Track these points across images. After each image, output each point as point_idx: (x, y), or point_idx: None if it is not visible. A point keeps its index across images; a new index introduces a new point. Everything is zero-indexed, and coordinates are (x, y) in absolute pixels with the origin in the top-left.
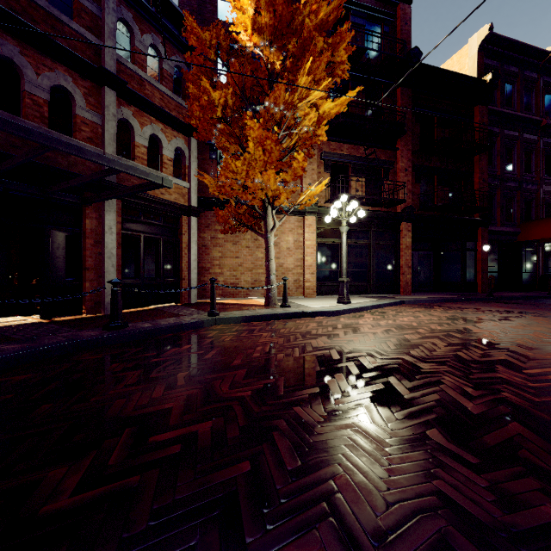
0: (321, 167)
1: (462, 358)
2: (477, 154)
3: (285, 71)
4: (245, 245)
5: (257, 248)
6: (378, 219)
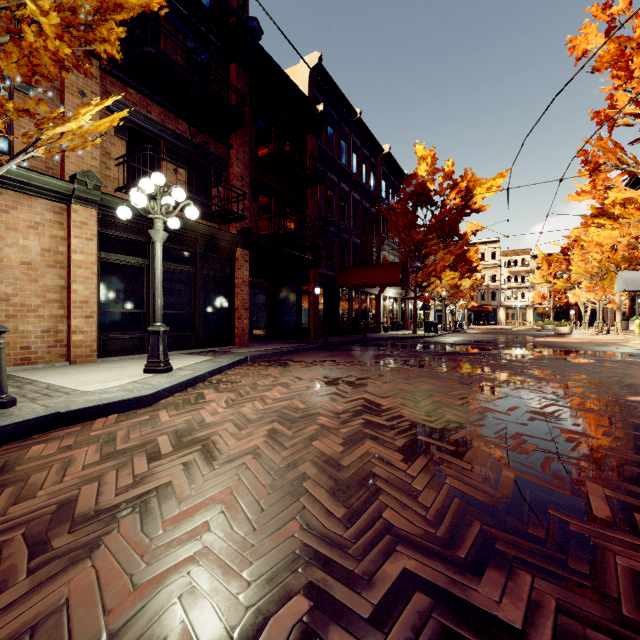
0: None
1: (481, 503)
2: (311, 187)
3: None
4: None
5: None
6: (207, 237)
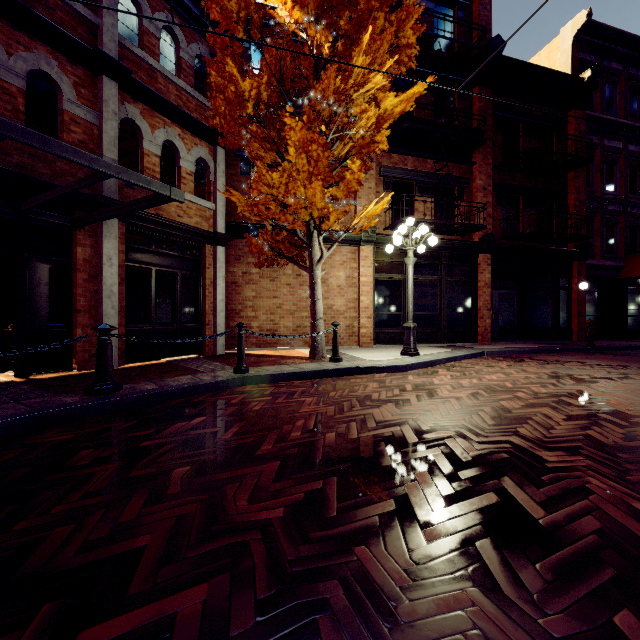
0: (380, 185)
1: (599, 442)
2: (572, 170)
3: (335, 56)
4: (285, 282)
5: (301, 286)
6: (450, 249)
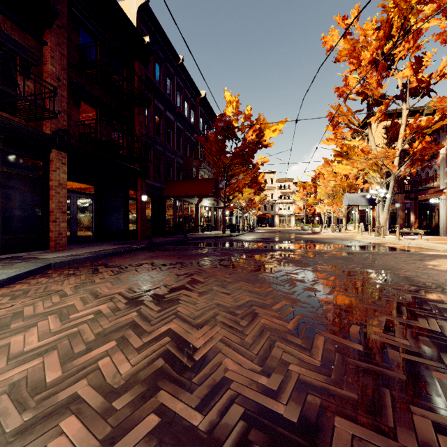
0: None
1: None
2: (138, 106)
3: None
4: None
5: None
6: (7, 130)
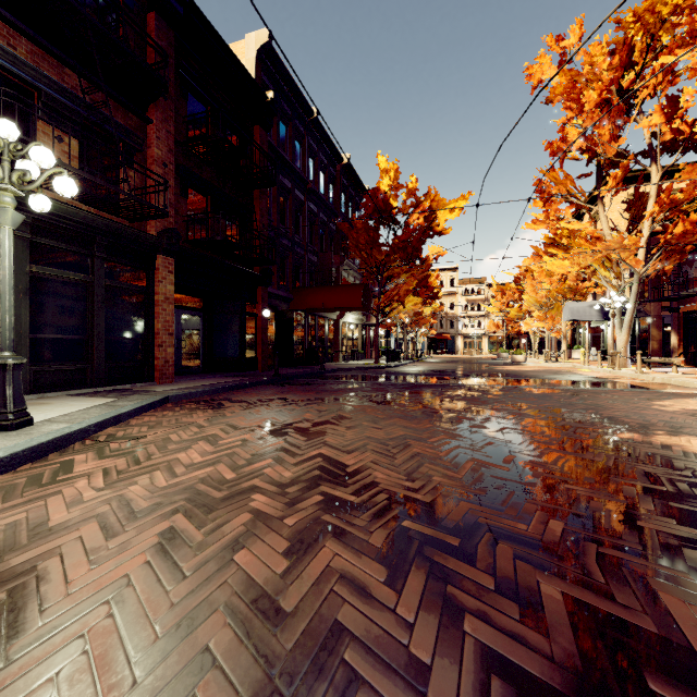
0: None
1: (539, 684)
2: (259, 188)
3: None
4: None
5: None
6: (111, 236)
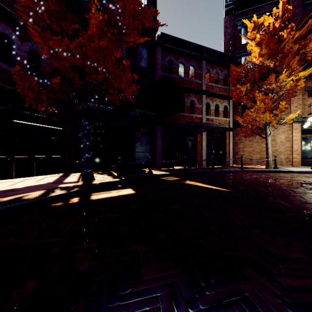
0: (305, 95)
1: None
2: None
3: (275, 66)
4: (255, 141)
5: (262, 142)
6: None
